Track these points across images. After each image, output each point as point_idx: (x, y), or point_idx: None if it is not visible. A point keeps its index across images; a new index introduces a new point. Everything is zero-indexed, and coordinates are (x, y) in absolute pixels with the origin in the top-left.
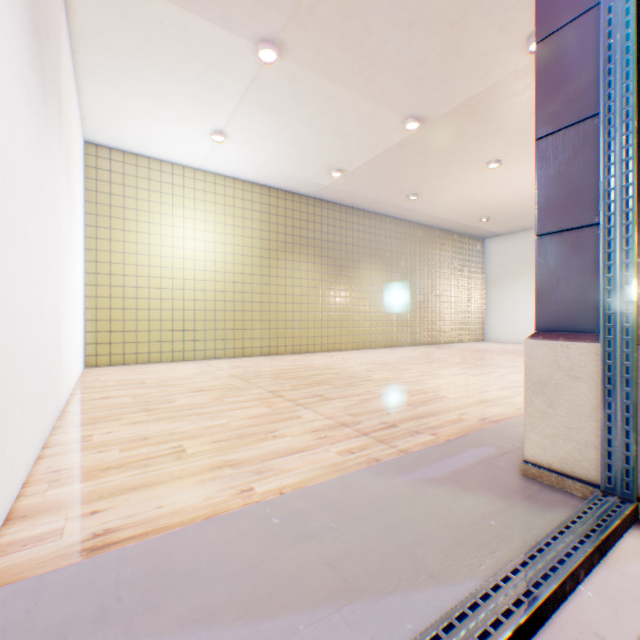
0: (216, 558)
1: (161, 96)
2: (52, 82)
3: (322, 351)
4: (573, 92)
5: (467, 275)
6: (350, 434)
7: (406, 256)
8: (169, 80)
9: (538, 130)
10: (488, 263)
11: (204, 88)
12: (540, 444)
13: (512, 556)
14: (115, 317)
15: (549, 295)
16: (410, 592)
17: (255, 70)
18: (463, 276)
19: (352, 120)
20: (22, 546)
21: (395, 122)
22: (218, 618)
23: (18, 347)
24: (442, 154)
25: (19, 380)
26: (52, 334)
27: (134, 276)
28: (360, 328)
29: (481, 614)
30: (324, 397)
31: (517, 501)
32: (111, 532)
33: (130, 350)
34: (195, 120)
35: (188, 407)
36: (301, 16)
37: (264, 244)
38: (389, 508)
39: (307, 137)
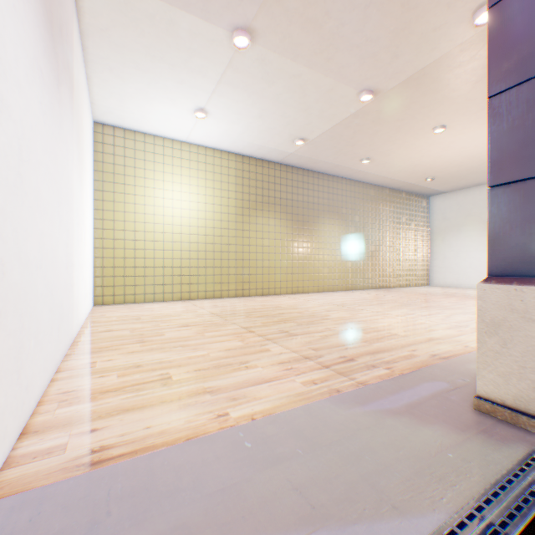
0: (194, 478)
1: (153, 81)
2: (64, 69)
3: (287, 293)
4: (527, 50)
5: (413, 228)
6: (313, 366)
7: (359, 212)
8: (160, 67)
9: (491, 88)
10: (432, 217)
11: (188, 73)
12: (493, 381)
13: (472, 490)
14: (117, 264)
15: (502, 242)
16: (374, 522)
17: (230, 55)
18: (410, 229)
19: (313, 95)
20: (32, 458)
21: (351, 95)
22: None
23: (33, 288)
24: (392, 122)
25: (33, 316)
26: (64, 278)
27: (133, 231)
28: (319, 274)
29: None
30: (289, 333)
31: (472, 435)
32: (106, 449)
33: (129, 292)
34: (181, 100)
35: (175, 340)
36: (269, 5)
37: (238, 203)
38: (350, 437)
39: (274, 111)
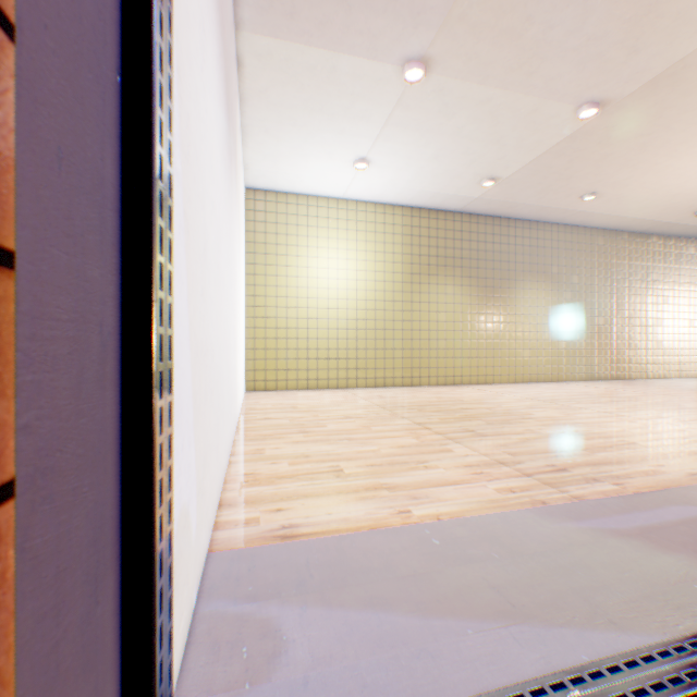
0: (382, 561)
1: (308, 136)
2: (232, 148)
3: (468, 383)
4: None
5: (669, 289)
6: (507, 473)
7: (576, 270)
8: (316, 120)
9: None
10: None
11: (347, 121)
12: None
13: None
14: (267, 346)
15: None
16: (583, 629)
17: (398, 92)
18: (662, 291)
19: (505, 121)
20: (233, 525)
21: (561, 113)
22: (391, 606)
23: (222, 370)
24: (628, 140)
25: (222, 397)
26: (232, 361)
27: (282, 307)
28: (514, 358)
29: (670, 661)
30: (474, 433)
31: None
32: (293, 526)
33: (279, 377)
34: (338, 153)
35: (336, 432)
36: (448, 27)
37: (403, 268)
38: (556, 550)
39: (452, 149)
